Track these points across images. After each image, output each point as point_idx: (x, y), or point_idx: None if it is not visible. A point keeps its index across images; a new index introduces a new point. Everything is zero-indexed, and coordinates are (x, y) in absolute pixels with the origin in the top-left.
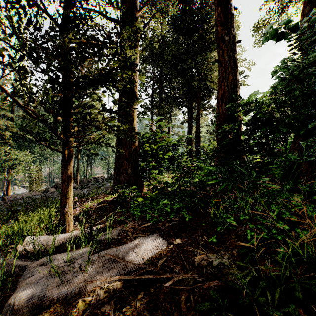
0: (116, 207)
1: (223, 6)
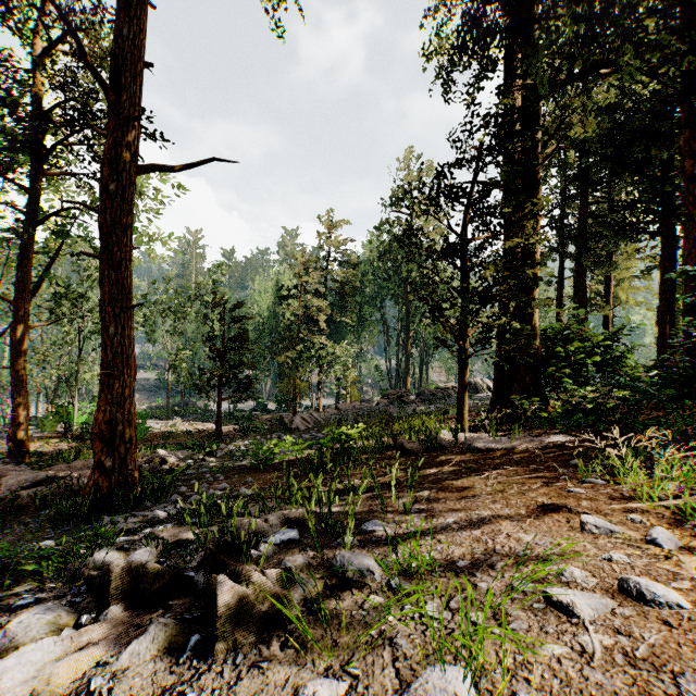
0: (511, 423)
1: (691, 130)
